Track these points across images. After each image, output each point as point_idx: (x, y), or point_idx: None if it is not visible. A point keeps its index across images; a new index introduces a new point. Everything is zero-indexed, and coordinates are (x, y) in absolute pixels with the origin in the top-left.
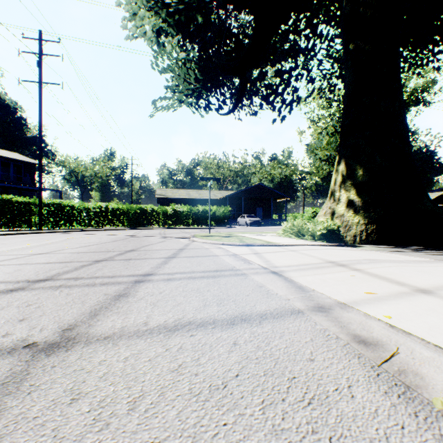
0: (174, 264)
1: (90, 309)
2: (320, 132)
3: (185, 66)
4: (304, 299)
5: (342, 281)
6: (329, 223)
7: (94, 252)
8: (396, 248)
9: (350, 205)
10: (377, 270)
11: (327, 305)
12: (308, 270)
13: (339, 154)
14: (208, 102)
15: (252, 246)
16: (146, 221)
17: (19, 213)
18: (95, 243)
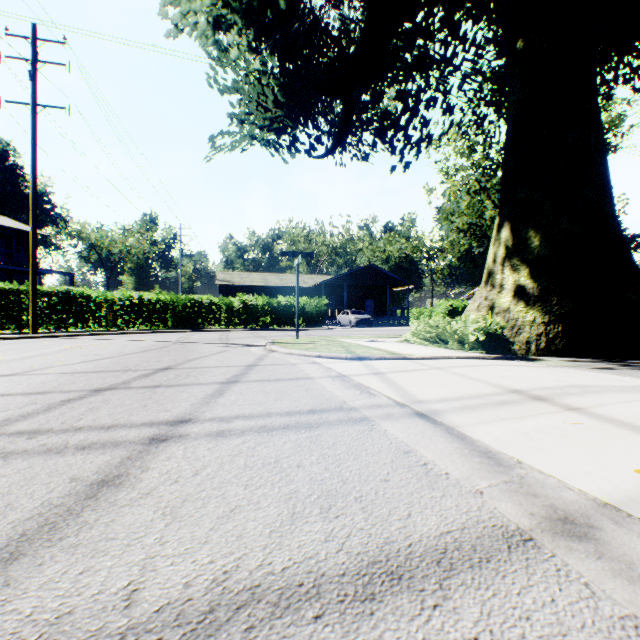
0: (234, 395)
1: (9, 535)
2: (457, 190)
3: (259, 82)
4: (515, 491)
5: (565, 437)
6: (489, 323)
7: (100, 373)
8: (598, 363)
9: (520, 293)
10: (615, 411)
11: (576, 513)
12: (483, 411)
13: (500, 215)
14: (294, 139)
15: (367, 360)
16: (201, 319)
17: (1, 307)
18: (111, 354)
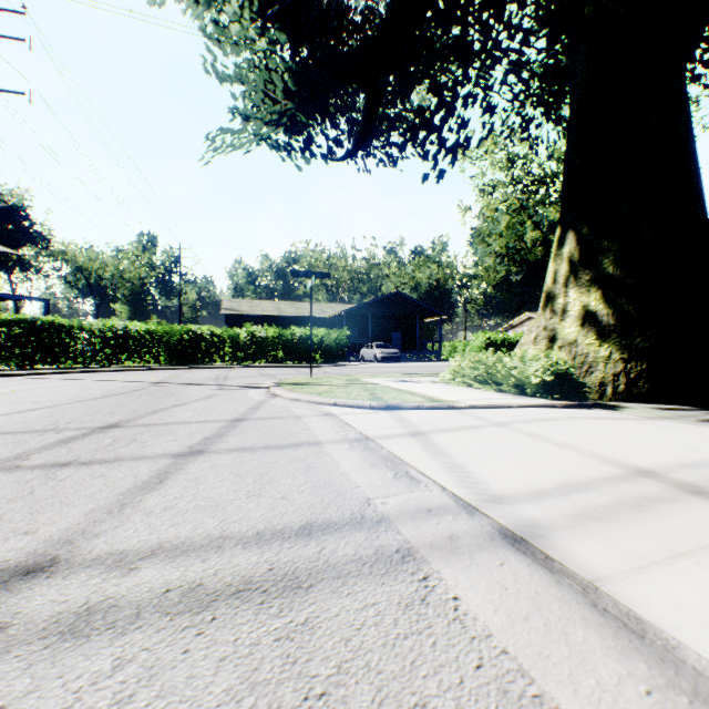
0: (181, 486)
1: None
2: (495, 209)
3: (266, 69)
4: None
5: None
6: (556, 359)
7: (2, 436)
8: (701, 412)
9: (590, 322)
10: None
11: None
12: (624, 526)
13: (563, 224)
14: (308, 138)
15: (399, 410)
16: (200, 353)
17: None
18: (56, 402)
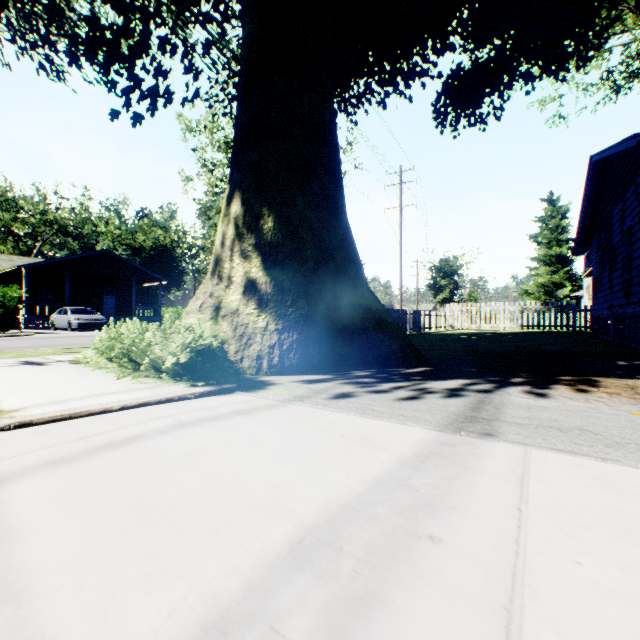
0: None
1: None
2: (216, 185)
3: None
4: None
5: None
6: (203, 333)
7: None
8: (335, 383)
9: (252, 290)
10: None
11: None
12: None
13: (232, 182)
14: None
15: None
16: None
17: None
18: None
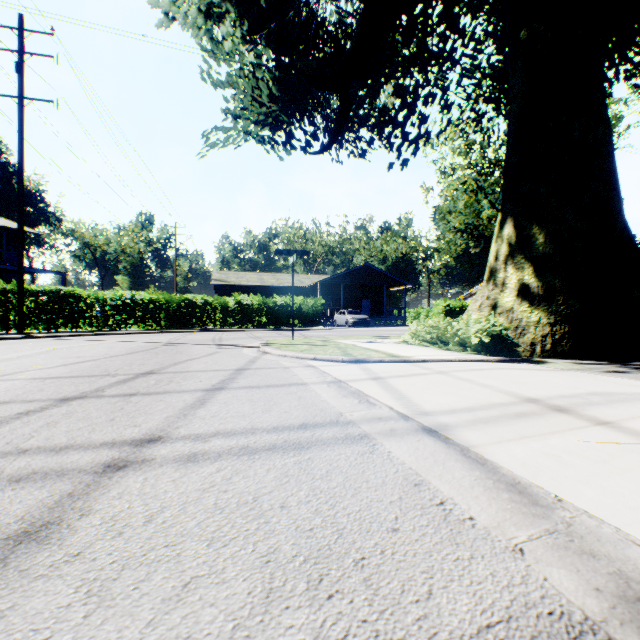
0: (217, 406)
1: None
2: (454, 189)
3: (253, 76)
4: (566, 548)
5: (606, 462)
6: (493, 323)
7: (75, 378)
8: (609, 366)
9: (524, 293)
10: None
11: None
12: (500, 425)
13: (503, 211)
14: (289, 135)
15: (365, 363)
16: (195, 319)
17: None
18: (94, 357)
